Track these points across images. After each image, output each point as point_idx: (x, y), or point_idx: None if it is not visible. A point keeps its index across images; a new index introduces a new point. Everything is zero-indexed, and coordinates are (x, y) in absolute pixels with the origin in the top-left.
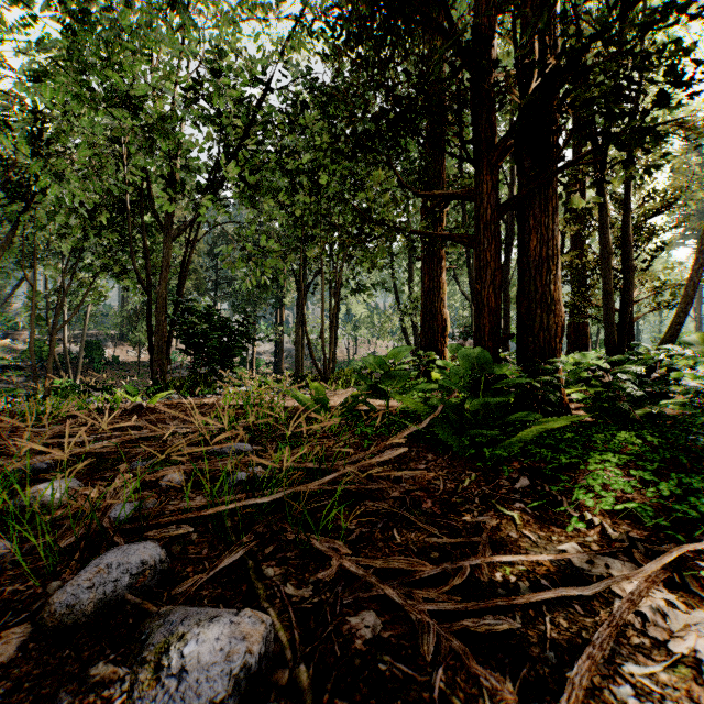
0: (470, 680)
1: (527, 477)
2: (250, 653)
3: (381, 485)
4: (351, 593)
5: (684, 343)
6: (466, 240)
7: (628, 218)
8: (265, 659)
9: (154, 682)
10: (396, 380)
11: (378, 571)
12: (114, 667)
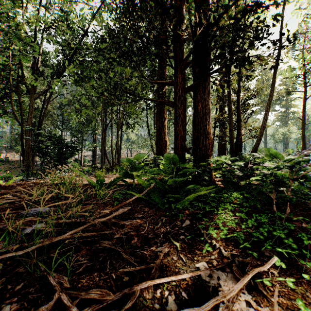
0: None
1: (189, 220)
2: None
3: (111, 230)
4: None
5: (259, 152)
6: (171, 104)
7: (239, 99)
8: None
9: None
10: (137, 169)
11: (84, 298)
12: None
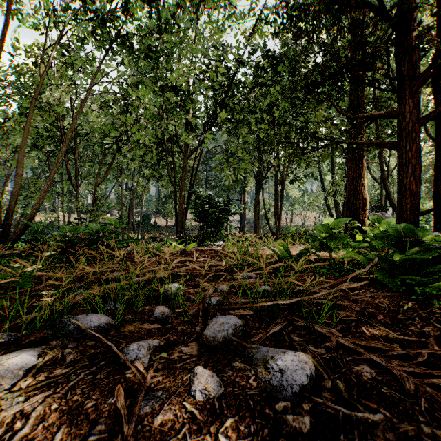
0: None
1: None
2: (312, 369)
3: (345, 303)
4: (349, 355)
5: None
6: (390, 145)
7: None
8: (315, 375)
9: (267, 373)
10: (337, 239)
11: (361, 347)
12: (244, 364)
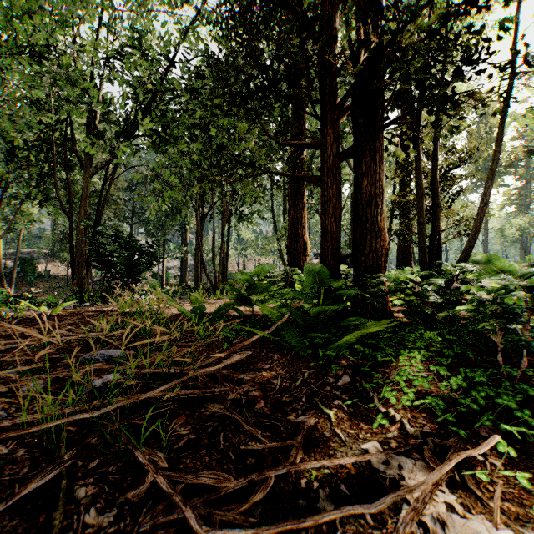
0: None
1: (348, 375)
2: None
3: (223, 387)
4: (152, 516)
5: (473, 262)
6: (315, 180)
7: (436, 168)
8: None
9: None
10: (259, 291)
11: (190, 485)
12: None
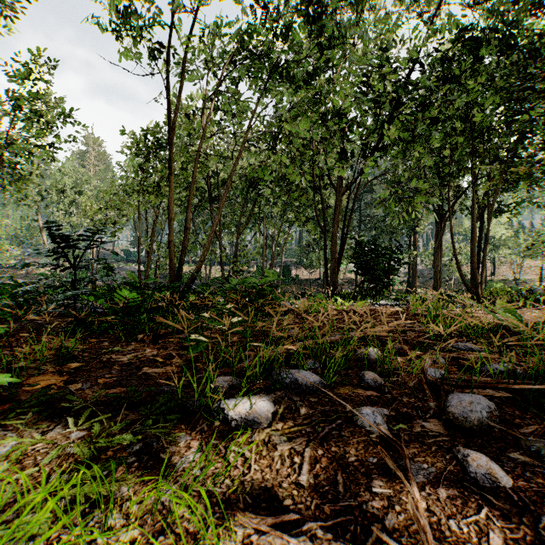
0: None
1: None
2: None
3: None
4: None
5: None
6: None
7: None
8: None
9: None
10: None
11: None
12: (528, 458)
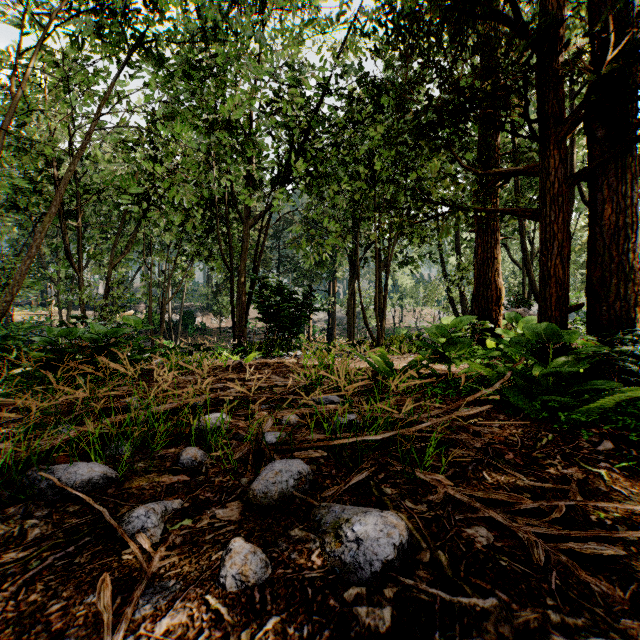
0: (581, 584)
1: (610, 441)
2: (402, 536)
3: (462, 436)
4: (460, 513)
5: None
6: (530, 213)
7: None
8: (409, 544)
9: (339, 544)
10: (458, 346)
11: (479, 501)
12: (306, 532)
